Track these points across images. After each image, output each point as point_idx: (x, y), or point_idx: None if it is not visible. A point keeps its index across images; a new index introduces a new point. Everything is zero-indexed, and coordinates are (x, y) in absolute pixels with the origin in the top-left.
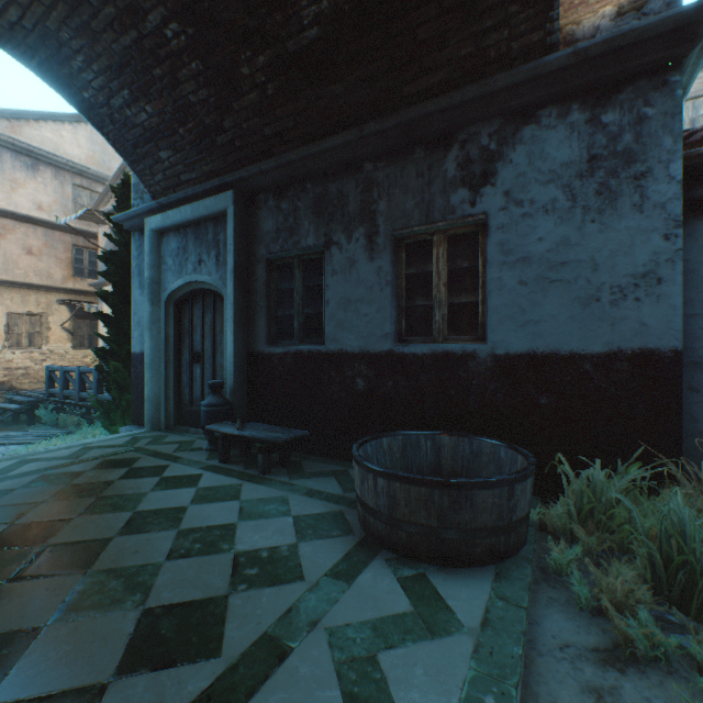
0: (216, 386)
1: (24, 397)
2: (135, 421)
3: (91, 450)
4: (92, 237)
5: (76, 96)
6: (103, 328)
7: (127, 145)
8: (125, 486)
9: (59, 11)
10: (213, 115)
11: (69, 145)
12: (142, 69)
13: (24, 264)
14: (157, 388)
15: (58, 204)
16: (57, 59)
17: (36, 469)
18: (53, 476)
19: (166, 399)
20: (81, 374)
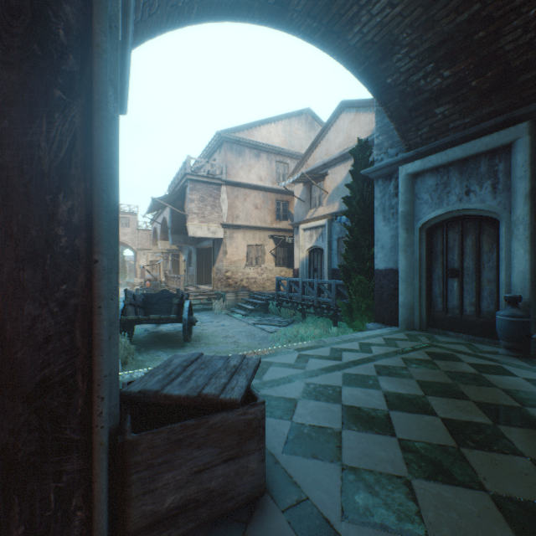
0: (517, 299)
1: (260, 296)
2: (377, 320)
3: (395, 341)
4: (284, 194)
5: (378, 84)
6: (299, 253)
7: (403, 111)
8: (502, 381)
9: (411, 16)
10: (525, 56)
11: (273, 137)
12: (461, 39)
13: (254, 215)
14: (410, 296)
15: (268, 176)
16: (381, 59)
17: (386, 352)
18: (411, 360)
19: (418, 305)
20: (302, 283)
